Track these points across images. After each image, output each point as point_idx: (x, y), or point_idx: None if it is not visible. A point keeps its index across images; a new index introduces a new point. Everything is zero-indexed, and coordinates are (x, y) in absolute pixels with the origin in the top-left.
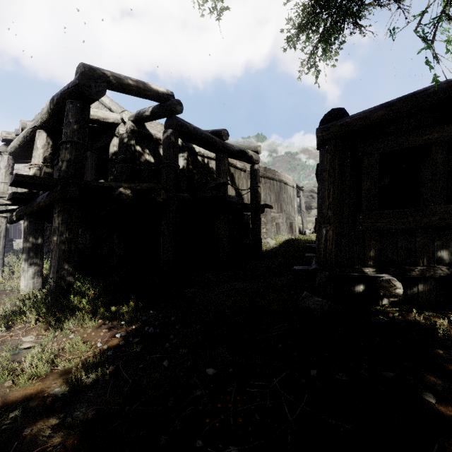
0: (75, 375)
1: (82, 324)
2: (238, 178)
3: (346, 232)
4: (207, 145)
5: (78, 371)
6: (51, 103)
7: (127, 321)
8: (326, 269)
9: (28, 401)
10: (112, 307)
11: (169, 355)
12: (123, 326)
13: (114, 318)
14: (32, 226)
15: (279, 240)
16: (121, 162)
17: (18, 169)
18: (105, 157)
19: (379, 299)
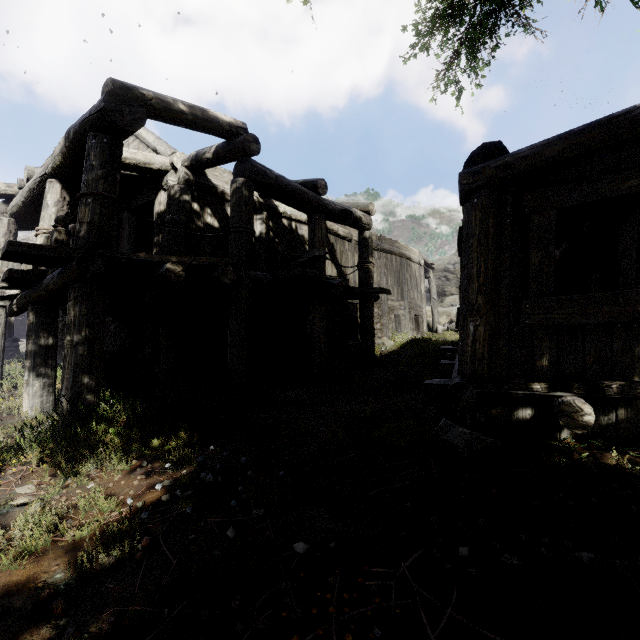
0: (88, 552)
1: (107, 467)
2: (340, 250)
3: (505, 329)
4: (295, 202)
5: (94, 546)
6: (67, 138)
7: (175, 463)
8: (475, 384)
9: (11, 596)
10: (154, 440)
11: (237, 519)
12: (169, 471)
13: (155, 457)
14: (40, 319)
15: (399, 340)
16: (169, 226)
17: (27, 240)
18: (145, 218)
19: (556, 431)
